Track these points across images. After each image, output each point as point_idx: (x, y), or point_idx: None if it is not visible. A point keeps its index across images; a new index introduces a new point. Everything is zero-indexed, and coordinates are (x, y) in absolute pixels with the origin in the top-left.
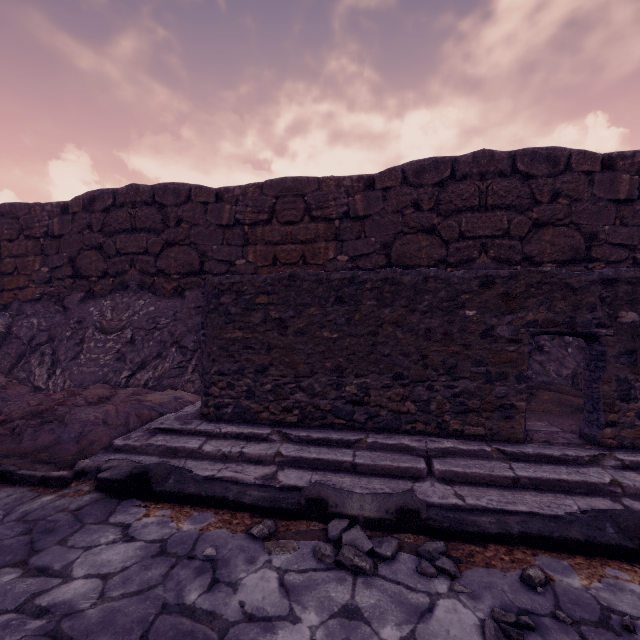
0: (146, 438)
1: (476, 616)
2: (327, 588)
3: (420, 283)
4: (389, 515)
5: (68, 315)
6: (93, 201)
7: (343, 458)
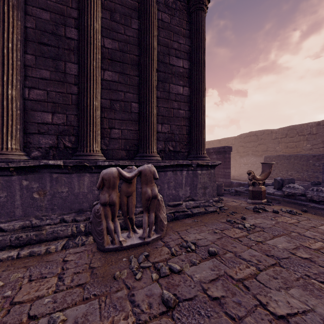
0: None
1: None
2: None
3: (301, 156)
4: None
5: (236, 161)
6: (241, 136)
7: None
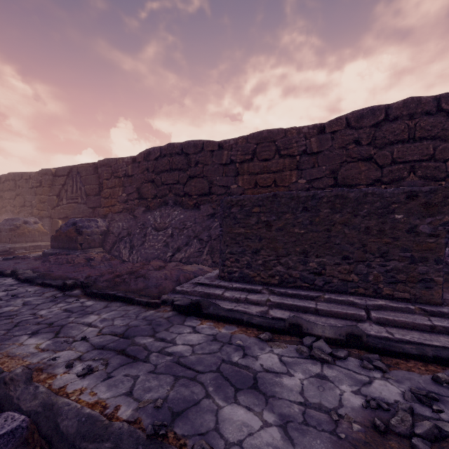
0: (192, 287)
1: (399, 389)
2: (306, 365)
3: (361, 197)
4: (341, 337)
5: (136, 220)
6: (149, 154)
7: (309, 305)
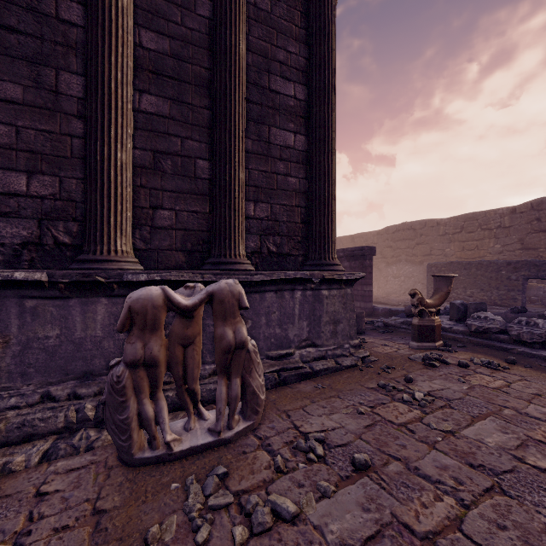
0: None
1: None
2: None
3: (488, 264)
4: None
5: (380, 272)
6: (388, 230)
7: None
